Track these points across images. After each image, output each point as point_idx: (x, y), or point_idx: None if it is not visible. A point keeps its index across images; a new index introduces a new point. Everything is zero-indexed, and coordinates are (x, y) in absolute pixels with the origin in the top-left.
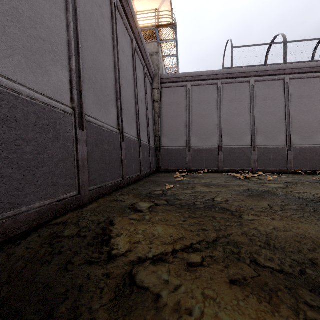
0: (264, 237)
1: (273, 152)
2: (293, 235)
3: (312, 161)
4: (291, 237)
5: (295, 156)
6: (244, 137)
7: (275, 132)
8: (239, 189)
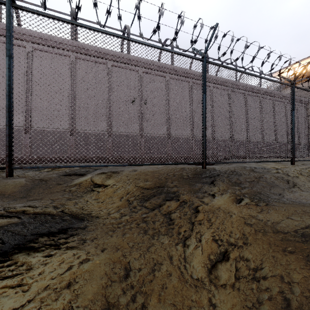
0: None
1: None
2: None
3: None
4: None
5: None
6: None
7: None
8: None
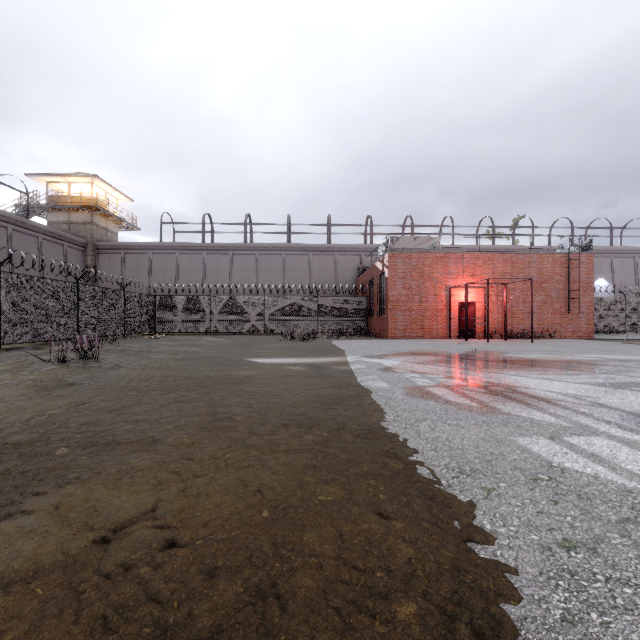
0: None
1: None
2: None
3: None
4: None
5: None
6: None
7: None
8: None
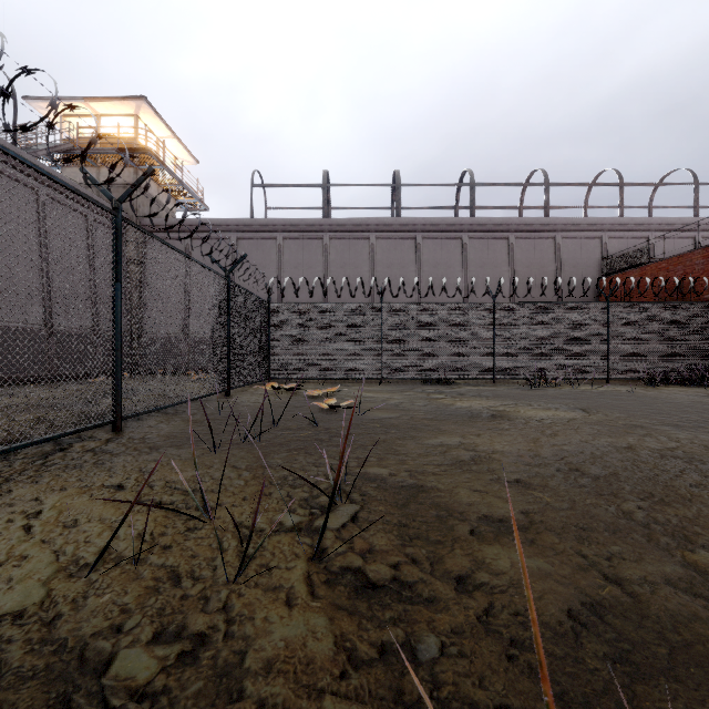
0: None
1: None
2: None
3: None
4: None
5: None
6: None
7: None
8: None
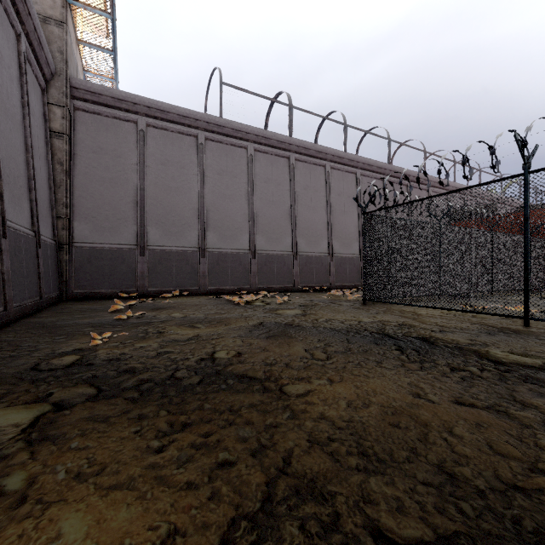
0: (350, 438)
1: (278, 261)
2: (380, 412)
3: (318, 274)
4: (383, 419)
5: (302, 267)
6: (239, 235)
7: (279, 232)
8: (248, 325)
